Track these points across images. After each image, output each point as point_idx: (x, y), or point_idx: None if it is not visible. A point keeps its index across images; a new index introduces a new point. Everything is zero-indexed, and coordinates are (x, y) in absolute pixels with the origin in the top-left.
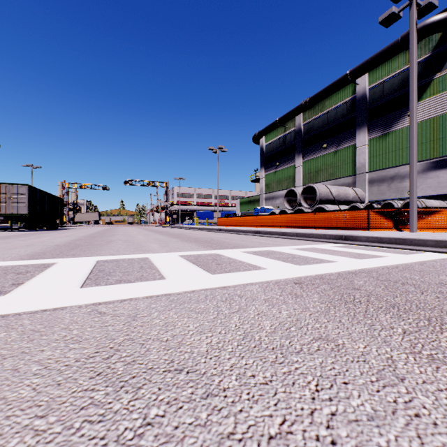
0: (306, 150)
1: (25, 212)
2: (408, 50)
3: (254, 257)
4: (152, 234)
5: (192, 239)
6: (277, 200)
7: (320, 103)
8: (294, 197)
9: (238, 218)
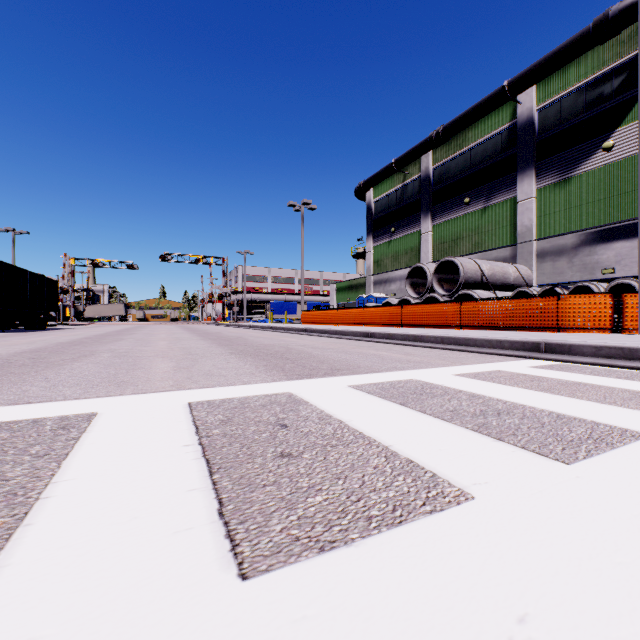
0: (437, 208)
1: None
2: (602, 46)
3: (390, 410)
4: (189, 338)
5: (251, 350)
6: (393, 284)
7: (460, 135)
8: (421, 278)
9: (334, 312)
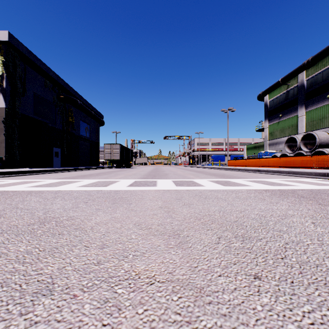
0: (309, 101)
1: (118, 158)
2: None
3: (248, 182)
4: (185, 171)
5: (211, 174)
6: (280, 145)
7: (324, 59)
8: (294, 143)
9: (244, 161)
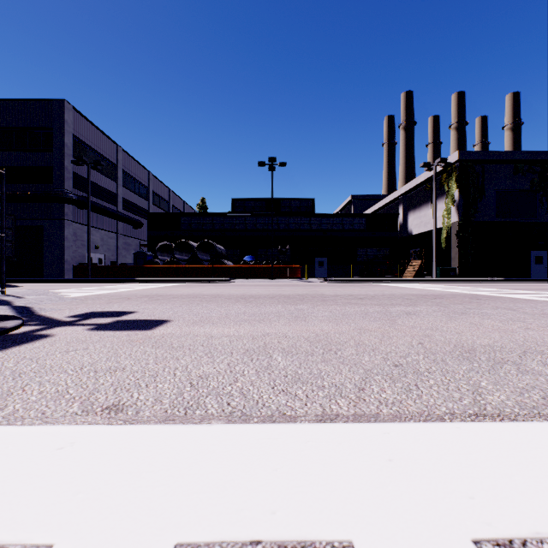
0: None
1: None
2: None
3: None
4: None
5: None
6: None
7: None
8: None
9: None
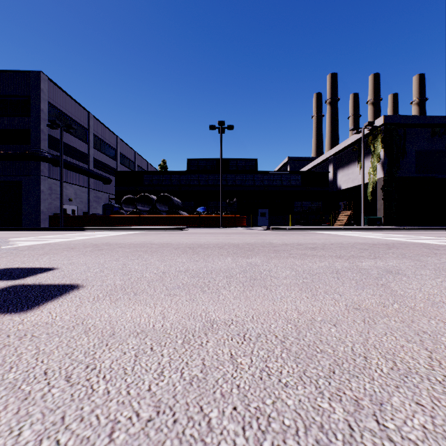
0: None
1: None
2: None
3: None
4: None
5: None
6: None
7: None
8: None
9: None
